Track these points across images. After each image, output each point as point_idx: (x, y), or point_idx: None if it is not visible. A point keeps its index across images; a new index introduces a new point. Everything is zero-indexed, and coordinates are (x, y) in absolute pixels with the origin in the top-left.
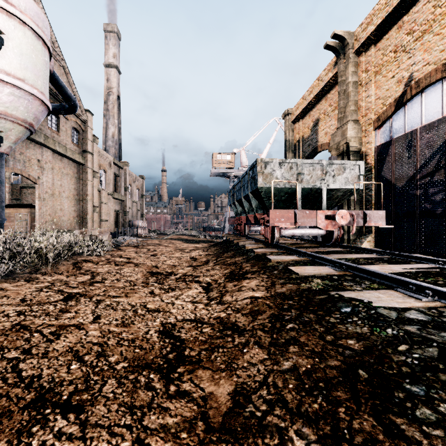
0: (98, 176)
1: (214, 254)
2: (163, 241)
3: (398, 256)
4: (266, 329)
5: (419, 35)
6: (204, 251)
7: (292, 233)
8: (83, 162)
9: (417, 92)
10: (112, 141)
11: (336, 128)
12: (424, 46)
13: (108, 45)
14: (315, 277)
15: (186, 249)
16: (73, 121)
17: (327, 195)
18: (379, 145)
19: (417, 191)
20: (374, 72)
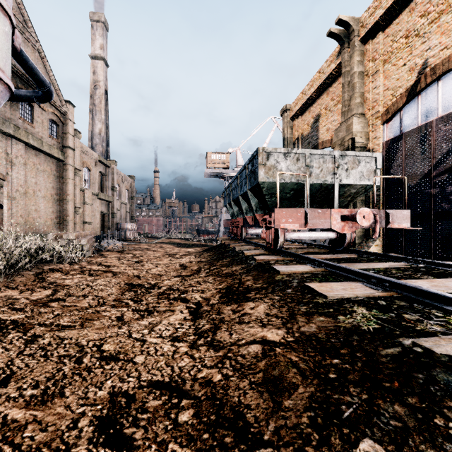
0: (81, 174)
1: (207, 261)
2: (152, 245)
3: (435, 265)
4: (311, 450)
5: (436, 16)
6: (196, 258)
7: (298, 236)
8: (63, 158)
9: (433, 80)
10: (99, 138)
11: (340, 123)
12: (441, 28)
13: (94, 35)
14: (353, 303)
15: (176, 254)
16: (51, 112)
17: (338, 192)
18: (388, 140)
19: (432, 189)
20: (382, 60)
